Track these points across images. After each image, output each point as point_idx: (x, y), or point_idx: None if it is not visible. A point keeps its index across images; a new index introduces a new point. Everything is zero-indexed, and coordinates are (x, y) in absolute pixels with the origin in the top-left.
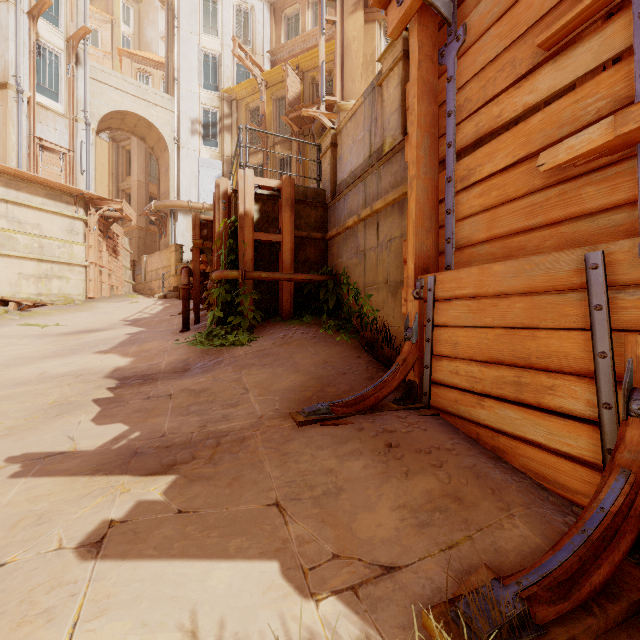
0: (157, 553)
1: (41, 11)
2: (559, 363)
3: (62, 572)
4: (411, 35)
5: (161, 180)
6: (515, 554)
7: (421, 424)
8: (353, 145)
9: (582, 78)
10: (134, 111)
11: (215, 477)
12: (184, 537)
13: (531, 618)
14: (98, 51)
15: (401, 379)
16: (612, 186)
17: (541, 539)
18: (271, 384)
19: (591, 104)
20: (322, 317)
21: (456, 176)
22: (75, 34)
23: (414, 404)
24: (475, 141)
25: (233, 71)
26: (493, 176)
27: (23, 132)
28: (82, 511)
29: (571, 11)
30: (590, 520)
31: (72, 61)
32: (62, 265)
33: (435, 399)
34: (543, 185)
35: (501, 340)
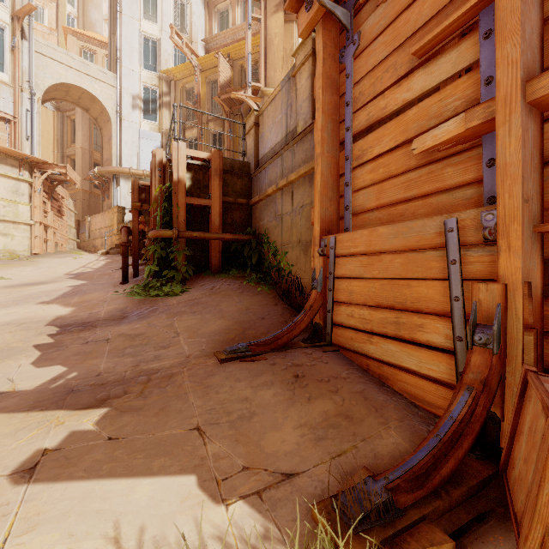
0: (86, 474)
1: None
2: (426, 306)
3: None
4: (317, 37)
5: (104, 148)
6: (388, 457)
7: (323, 358)
8: (273, 125)
9: (444, 82)
10: (78, 84)
11: (144, 408)
12: (112, 460)
13: (394, 504)
14: (44, 27)
15: (308, 322)
16: (465, 168)
17: (409, 444)
18: (199, 328)
19: (451, 103)
20: (246, 271)
21: (353, 155)
22: (20, 10)
23: (319, 342)
24: (367, 127)
25: (171, 55)
26: (380, 156)
27: None
28: (17, 443)
29: (436, 29)
30: (443, 426)
31: (17, 35)
32: (7, 223)
33: (336, 338)
34: (417, 165)
35: (385, 288)
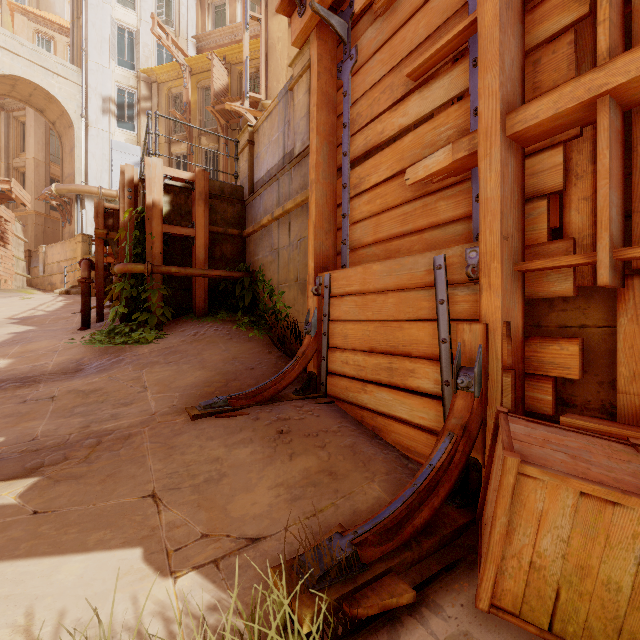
0: None
1: None
2: (417, 349)
3: None
4: (312, 47)
5: (65, 161)
6: (367, 513)
7: (314, 411)
8: (269, 145)
9: (439, 109)
10: (28, 78)
11: (87, 475)
12: (35, 537)
13: (359, 559)
14: None
15: (300, 371)
16: (457, 202)
17: (391, 498)
18: (173, 381)
19: (444, 132)
20: (237, 314)
21: (350, 183)
22: None
23: (313, 394)
24: (365, 153)
25: (153, 51)
26: (378, 186)
27: None
28: None
29: (428, 51)
30: (421, 475)
31: None
32: None
33: (331, 388)
34: (412, 197)
35: (379, 331)
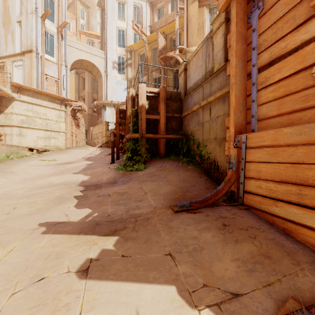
0: (115, 278)
1: (46, 16)
2: None
3: (71, 284)
4: (232, 9)
5: (98, 91)
6: (309, 292)
7: (240, 214)
8: (196, 69)
9: None
10: (86, 59)
11: (137, 238)
12: (127, 270)
13: None
14: (70, 32)
15: (227, 189)
16: None
17: None
18: (157, 190)
19: None
20: (180, 156)
21: (258, 81)
22: (61, 25)
23: (234, 203)
24: (269, 62)
25: (132, 37)
26: (281, 80)
27: (39, 72)
28: (76, 253)
29: None
30: None
31: (59, 38)
32: (55, 132)
33: (246, 200)
34: (314, 84)
35: (288, 170)
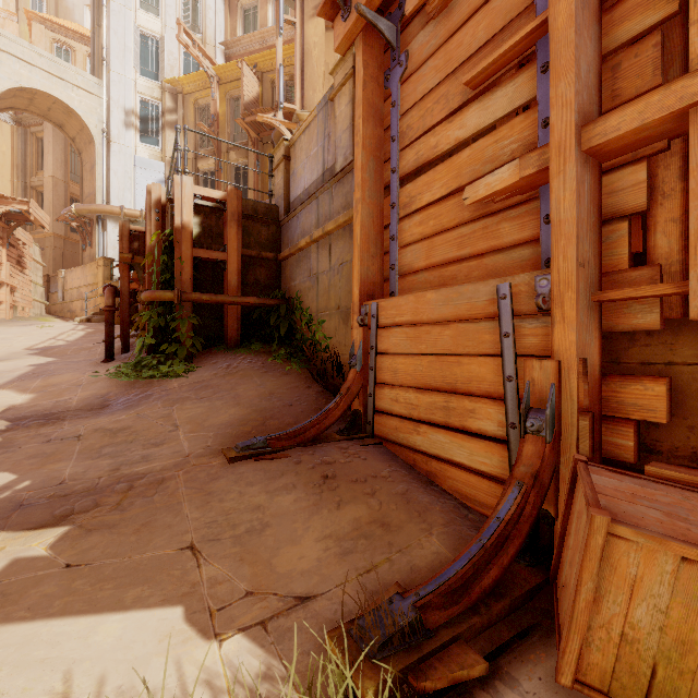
0: (30, 614)
1: None
2: (478, 387)
3: None
4: (357, 53)
5: (85, 179)
6: (427, 570)
7: (361, 453)
8: (307, 160)
9: (501, 120)
10: (47, 91)
11: (120, 524)
12: (69, 593)
13: (423, 624)
14: None
15: (345, 409)
16: (522, 223)
17: (453, 553)
18: (206, 419)
19: (507, 146)
20: (272, 345)
21: (400, 202)
22: None
23: (358, 434)
24: (416, 169)
25: (179, 59)
26: (431, 205)
27: None
28: None
29: (490, 56)
30: (487, 530)
31: None
32: None
33: (378, 428)
34: (471, 218)
35: (433, 367)
